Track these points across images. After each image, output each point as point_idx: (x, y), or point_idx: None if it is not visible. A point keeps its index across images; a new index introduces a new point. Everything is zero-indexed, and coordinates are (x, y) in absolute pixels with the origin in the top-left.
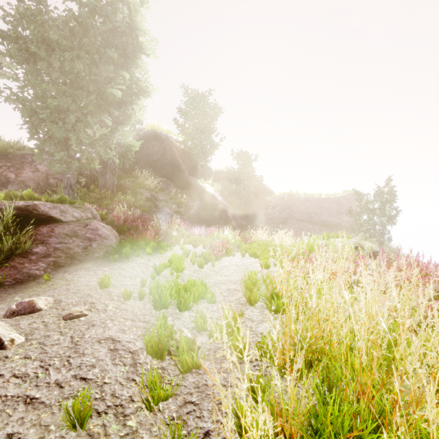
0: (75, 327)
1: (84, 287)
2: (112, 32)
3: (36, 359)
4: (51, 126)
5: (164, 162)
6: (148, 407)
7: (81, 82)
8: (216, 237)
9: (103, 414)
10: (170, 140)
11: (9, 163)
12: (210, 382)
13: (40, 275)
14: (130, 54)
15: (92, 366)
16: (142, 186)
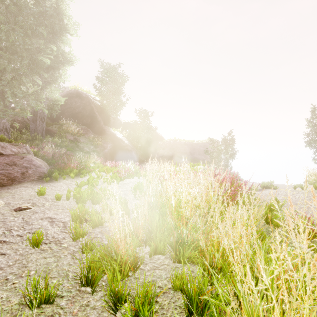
0: (24, 214)
1: (26, 195)
2: (42, 14)
3: (1, 227)
4: None
5: (85, 114)
6: (73, 238)
7: (15, 49)
8: (122, 167)
9: (48, 244)
10: (89, 98)
11: None
12: (108, 229)
13: None
14: (57, 32)
15: (39, 228)
16: (66, 131)
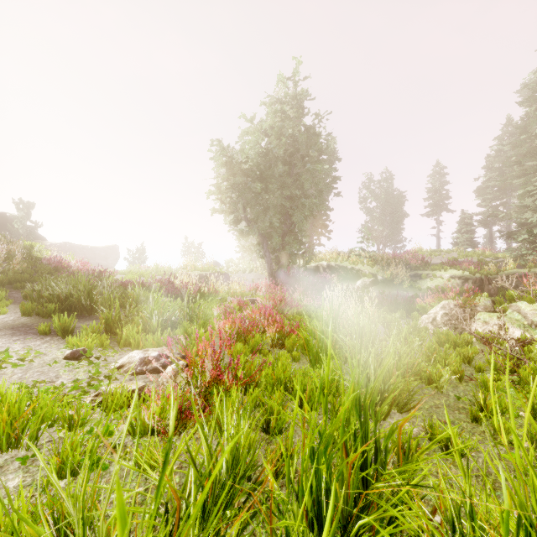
0: None
1: None
2: None
3: None
4: None
5: None
6: None
7: None
8: None
9: None
10: None
11: None
12: None
13: None
14: None
15: None
16: None
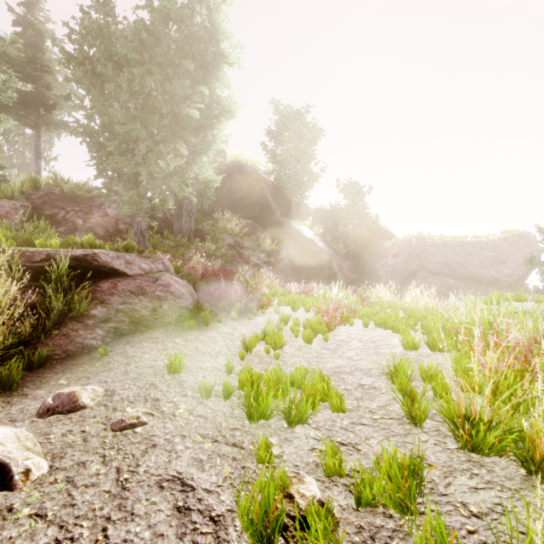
0: (127, 447)
1: (148, 369)
2: (189, 40)
3: (52, 521)
4: (118, 160)
5: (250, 201)
6: None
7: (152, 104)
8: (322, 297)
9: None
10: (257, 173)
11: (77, 207)
12: None
13: (96, 346)
14: (210, 66)
15: None
16: (224, 230)
